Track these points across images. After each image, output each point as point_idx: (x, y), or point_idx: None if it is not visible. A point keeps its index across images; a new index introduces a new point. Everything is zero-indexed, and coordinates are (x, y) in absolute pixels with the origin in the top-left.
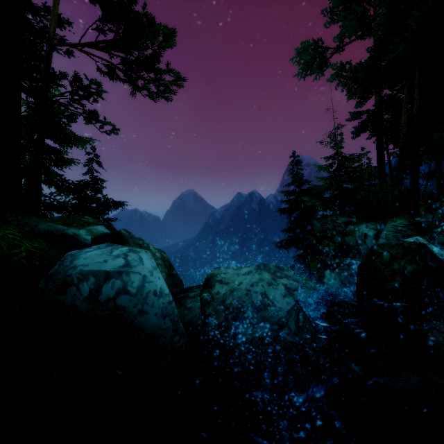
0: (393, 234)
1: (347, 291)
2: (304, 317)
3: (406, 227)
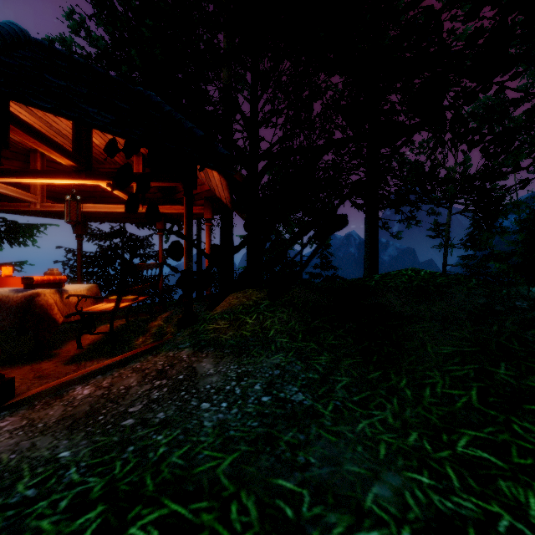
0: None
1: None
2: None
3: None
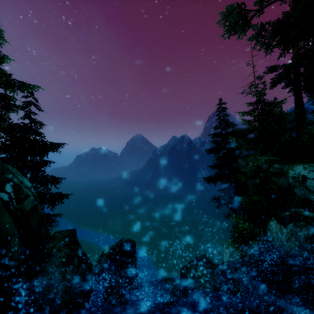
0: None
1: (310, 257)
2: None
3: None
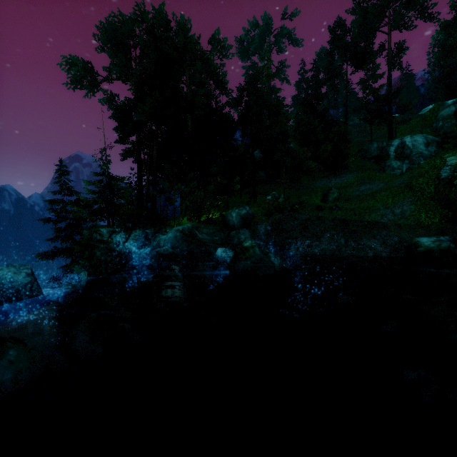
0: (134, 241)
1: None
2: (37, 286)
3: (141, 236)
